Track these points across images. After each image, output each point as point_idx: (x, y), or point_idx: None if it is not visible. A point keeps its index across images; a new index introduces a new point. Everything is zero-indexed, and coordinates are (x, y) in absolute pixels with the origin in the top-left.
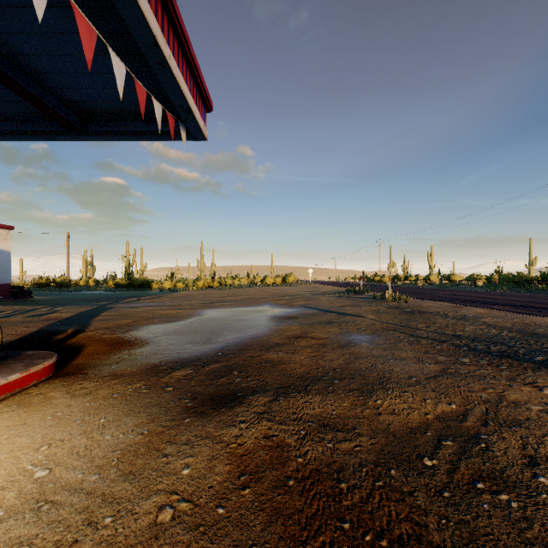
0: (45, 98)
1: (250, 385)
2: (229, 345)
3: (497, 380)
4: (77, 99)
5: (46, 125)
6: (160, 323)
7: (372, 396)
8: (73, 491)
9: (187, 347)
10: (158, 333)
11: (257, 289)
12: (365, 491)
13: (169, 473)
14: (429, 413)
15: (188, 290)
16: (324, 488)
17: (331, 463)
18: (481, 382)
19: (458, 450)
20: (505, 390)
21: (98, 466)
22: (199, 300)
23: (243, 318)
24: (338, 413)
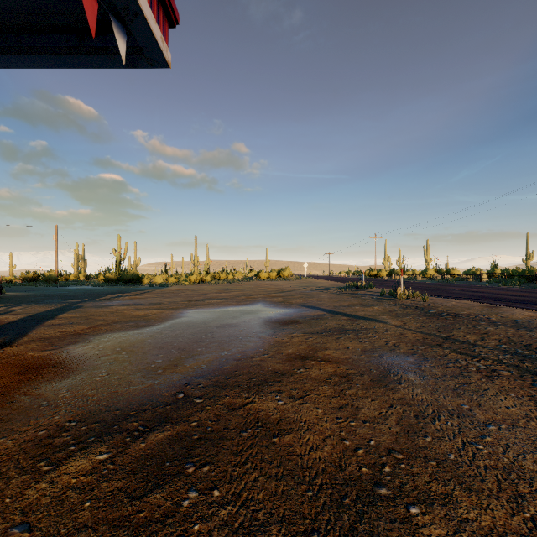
0: None
1: (213, 532)
2: (201, 375)
3: None
4: None
5: None
6: (122, 330)
7: None
8: None
9: (136, 378)
10: (109, 348)
11: (251, 284)
12: None
13: None
14: None
15: (179, 285)
16: None
17: None
18: None
19: None
20: None
21: None
22: (185, 297)
23: (230, 322)
24: None
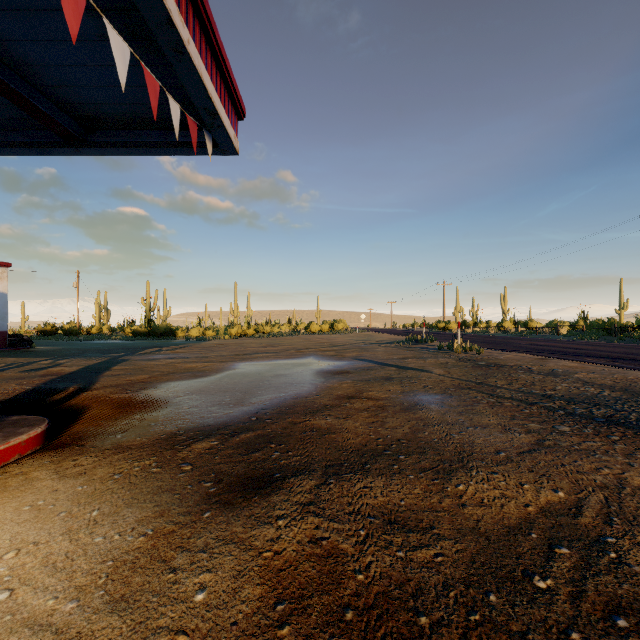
0: (35, 98)
1: (291, 463)
2: (266, 407)
3: (612, 456)
4: (75, 101)
5: (39, 135)
6: (183, 379)
7: (452, 479)
8: (37, 628)
9: (214, 410)
10: (179, 392)
11: (300, 338)
12: (456, 630)
13: (176, 598)
14: (530, 505)
15: (219, 339)
16: (396, 625)
17: (404, 582)
18: (591, 459)
19: (579, 563)
20: (625, 470)
21: (79, 586)
22: (231, 351)
23: (283, 372)
24: (408, 503)
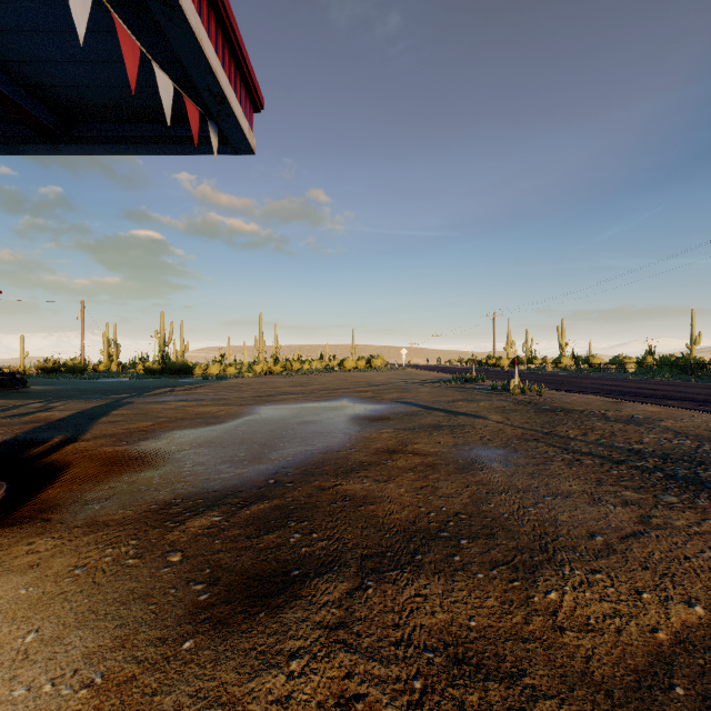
0: None
1: (315, 551)
2: (288, 466)
3: None
4: (48, 83)
5: (8, 129)
6: (192, 427)
7: (538, 582)
8: None
9: (224, 468)
10: (185, 444)
11: (333, 376)
12: None
13: None
14: (659, 629)
15: (242, 377)
16: None
17: None
18: None
19: None
20: None
21: None
22: (253, 392)
23: (312, 419)
24: (481, 624)
